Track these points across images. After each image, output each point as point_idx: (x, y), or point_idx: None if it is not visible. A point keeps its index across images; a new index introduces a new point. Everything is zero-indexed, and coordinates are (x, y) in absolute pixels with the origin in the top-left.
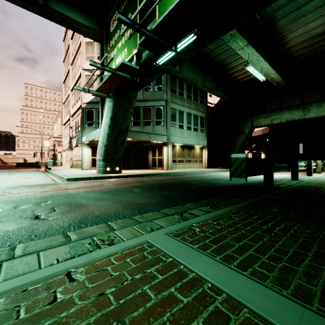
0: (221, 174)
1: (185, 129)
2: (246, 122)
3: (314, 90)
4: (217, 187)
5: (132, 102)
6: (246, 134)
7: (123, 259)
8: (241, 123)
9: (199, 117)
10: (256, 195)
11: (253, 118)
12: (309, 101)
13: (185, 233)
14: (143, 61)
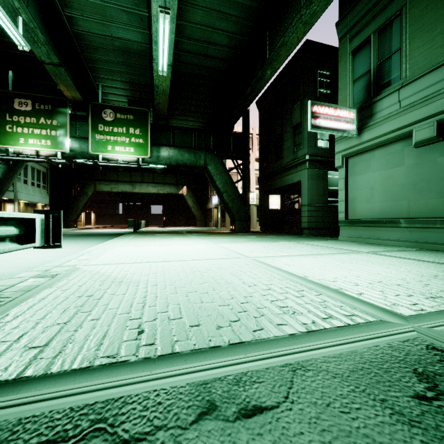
0: (86, 231)
1: (29, 185)
2: (89, 185)
3: (138, 174)
4: (113, 234)
5: (22, 167)
6: (89, 196)
7: (138, 235)
8: (84, 184)
9: (42, 172)
10: (137, 233)
11: (96, 183)
12: (135, 180)
13: (139, 235)
14: (66, 156)
